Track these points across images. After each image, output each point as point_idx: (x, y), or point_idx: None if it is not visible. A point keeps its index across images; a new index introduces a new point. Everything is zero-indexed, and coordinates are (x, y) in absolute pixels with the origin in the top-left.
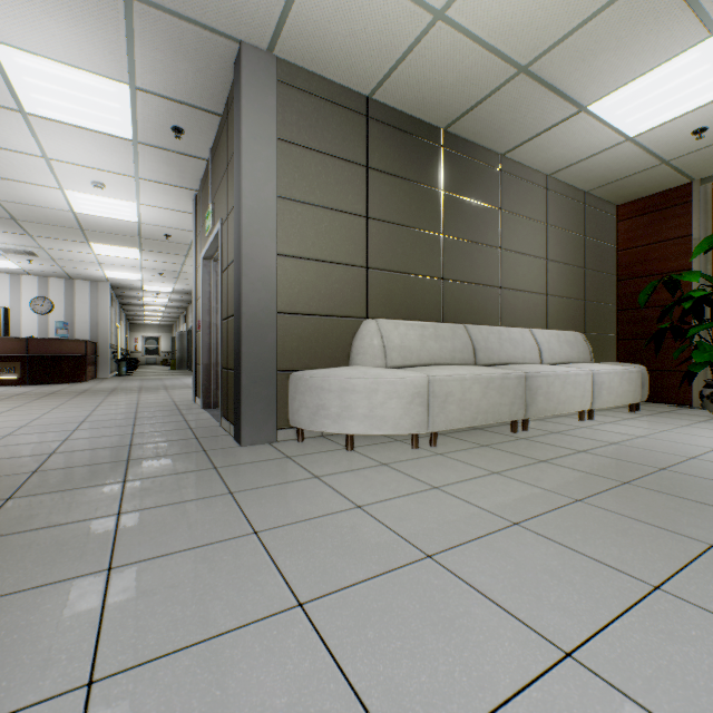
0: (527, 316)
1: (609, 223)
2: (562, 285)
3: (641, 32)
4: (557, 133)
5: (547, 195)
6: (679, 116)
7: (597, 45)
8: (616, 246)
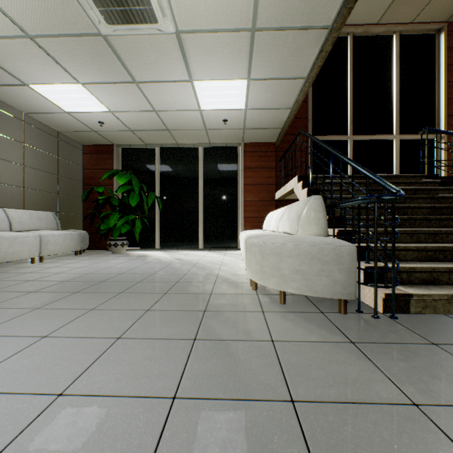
0: (4, 200)
1: (79, 153)
2: (39, 183)
3: (39, 63)
4: (16, 90)
5: (25, 125)
6: (88, 112)
7: (14, 54)
8: (83, 167)
